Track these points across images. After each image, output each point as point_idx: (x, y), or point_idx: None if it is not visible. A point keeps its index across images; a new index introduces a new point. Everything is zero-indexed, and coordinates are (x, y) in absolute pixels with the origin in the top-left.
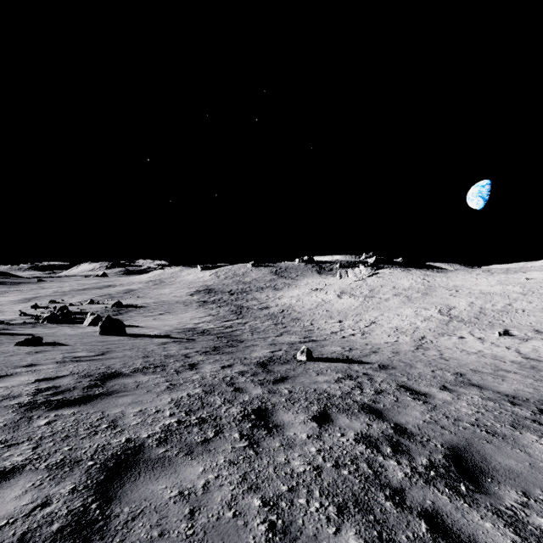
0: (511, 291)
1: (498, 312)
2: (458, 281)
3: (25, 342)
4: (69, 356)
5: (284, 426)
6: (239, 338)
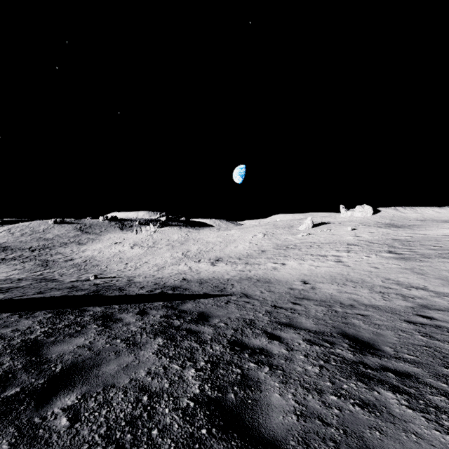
0: (218, 241)
1: (205, 252)
2: (202, 235)
3: None
4: None
5: (81, 287)
6: (53, 278)
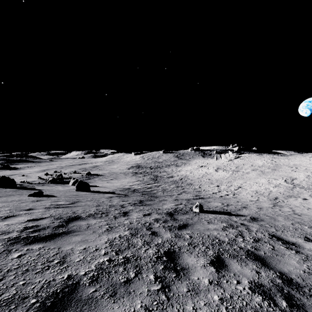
0: None
1: None
2: (296, 161)
3: (33, 194)
4: (54, 204)
5: (189, 269)
6: (155, 195)
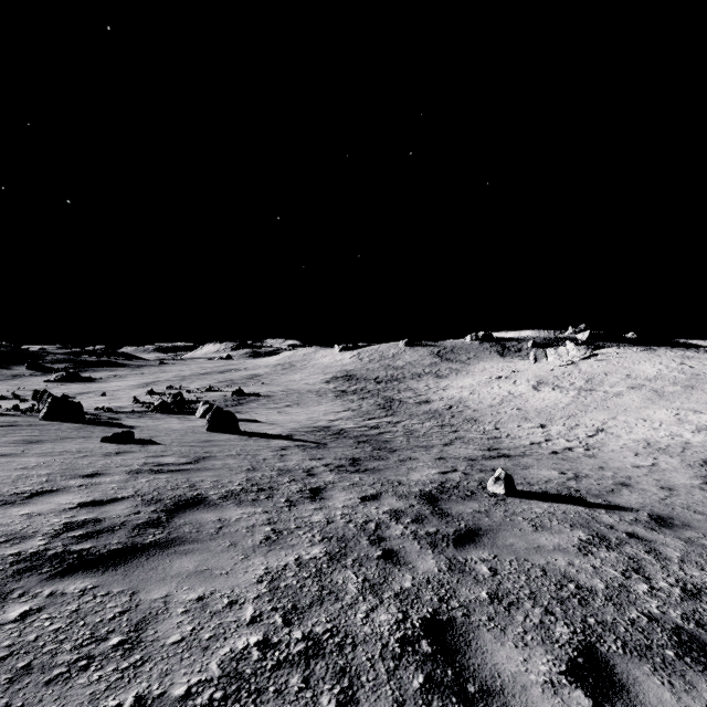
0: None
1: None
2: None
3: (112, 437)
4: (152, 463)
5: (506, 695)
6: (389, 446)
